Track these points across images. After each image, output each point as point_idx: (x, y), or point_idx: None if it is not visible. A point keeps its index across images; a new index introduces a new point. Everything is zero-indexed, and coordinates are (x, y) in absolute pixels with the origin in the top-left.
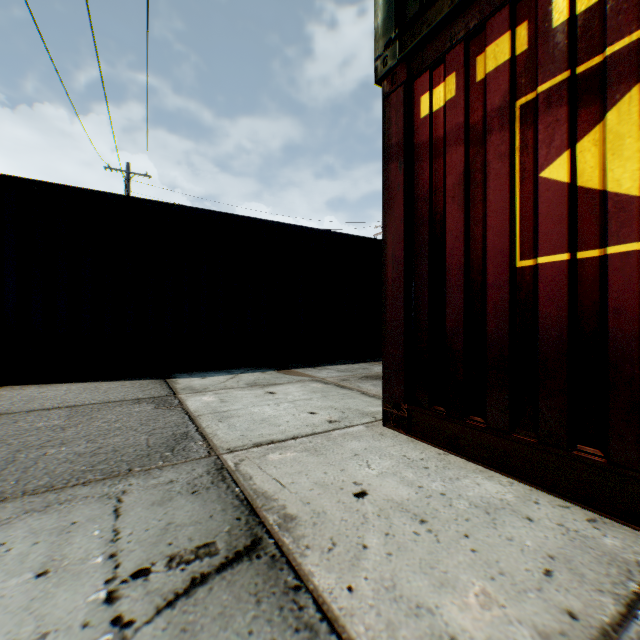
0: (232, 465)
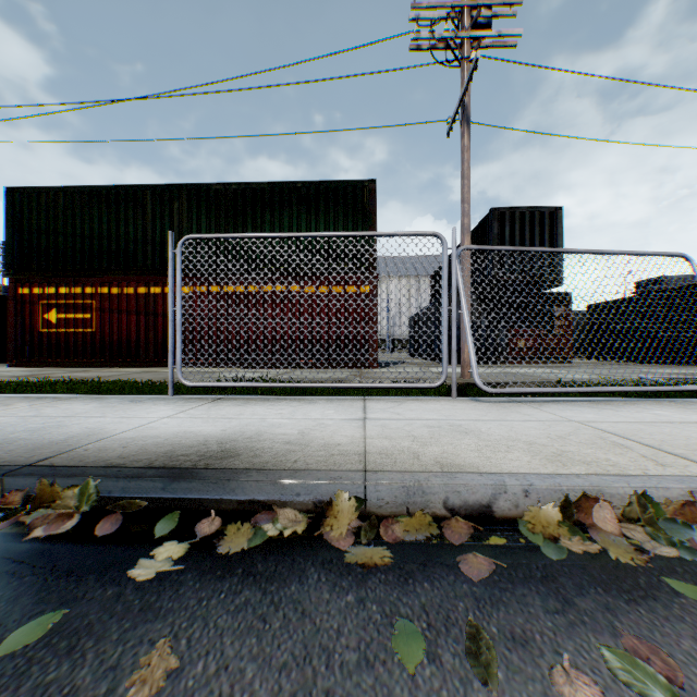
0: None
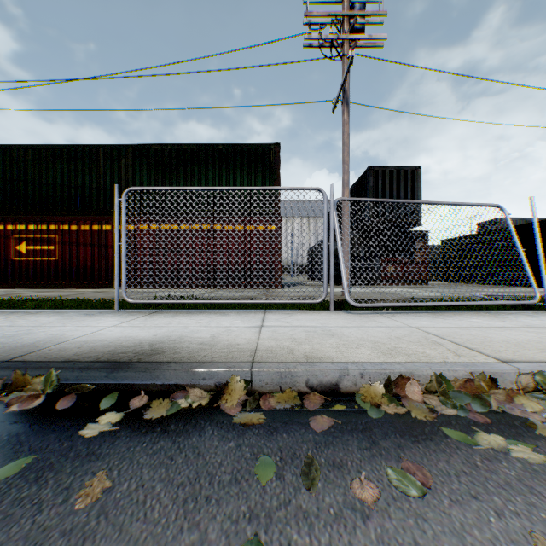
0: None
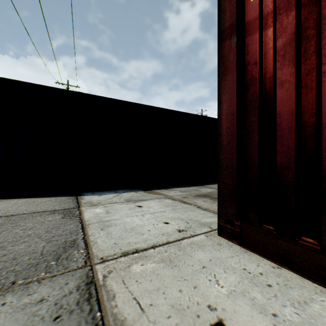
0: (100, 278)
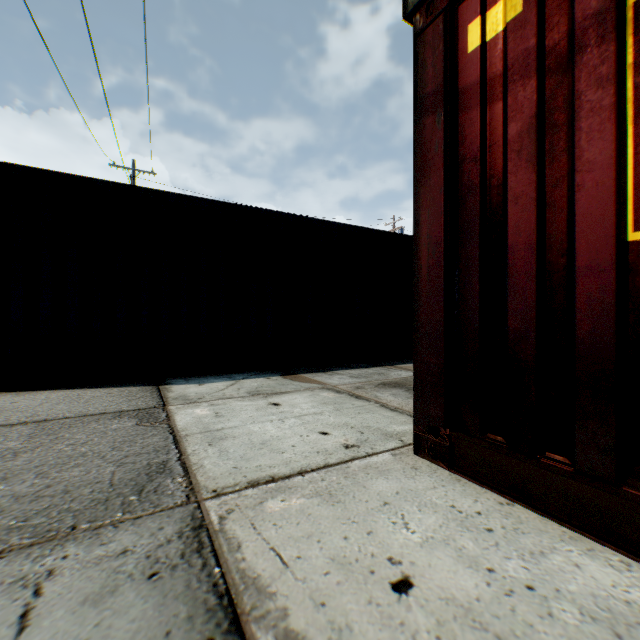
0: (215, 520)
